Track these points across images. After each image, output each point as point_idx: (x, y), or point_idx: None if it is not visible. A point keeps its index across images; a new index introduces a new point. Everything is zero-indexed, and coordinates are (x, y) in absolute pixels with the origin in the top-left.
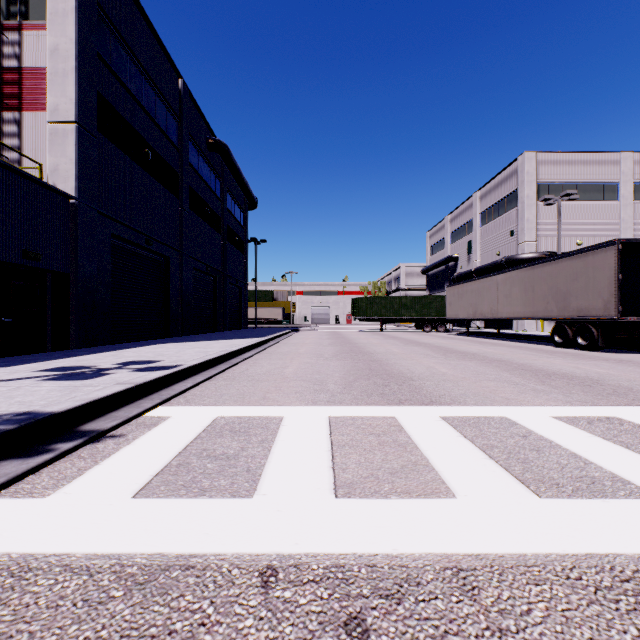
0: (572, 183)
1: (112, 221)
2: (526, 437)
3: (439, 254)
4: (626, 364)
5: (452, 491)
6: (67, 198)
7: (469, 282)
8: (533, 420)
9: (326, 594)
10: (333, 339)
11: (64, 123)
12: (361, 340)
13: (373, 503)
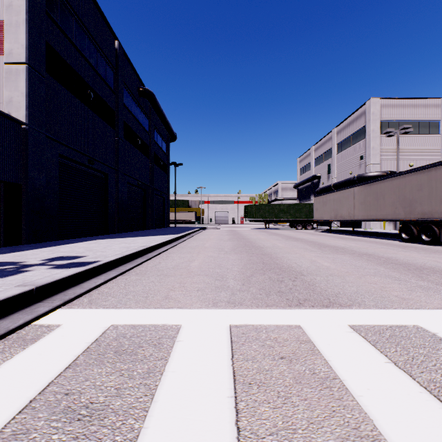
0: (406, 121)
1: (59, 144)
2: None
3: (306, 174)
4: None
5: None
6: (19, 124)
7: (331, 193)
8: None
9: None
10: (231, 235)
11: (17, 64)
12: (252, 236)
13: None
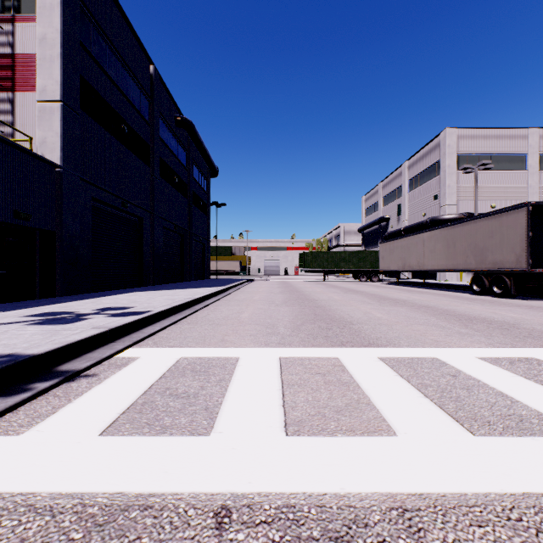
0: (487, 154)
1: (93, 186)
2: (456, 376)
3: (373, 215)
4: (536, 310)
5: (393, 429)
6: (53, 166)
7: (399, 239)
8: (461, 361)
9: (278, 536)
10: (283, 288)
11: (51, 102)
12: (307, 289)
13: (321, 441)
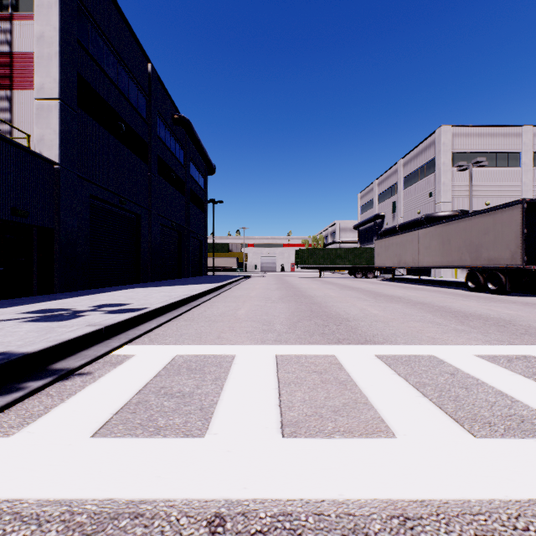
0: (481, 152)
1: (90, 184)
2: (454, 375)
3: (368, 212)
4: (532, 306)
5: (392, 430)
6: (51, 164)
7: (394, 236)
8: (458, 358)
9: None
10: (279, 284)
11: (49, 99)
12: (303, 285)
13: (318, 443)
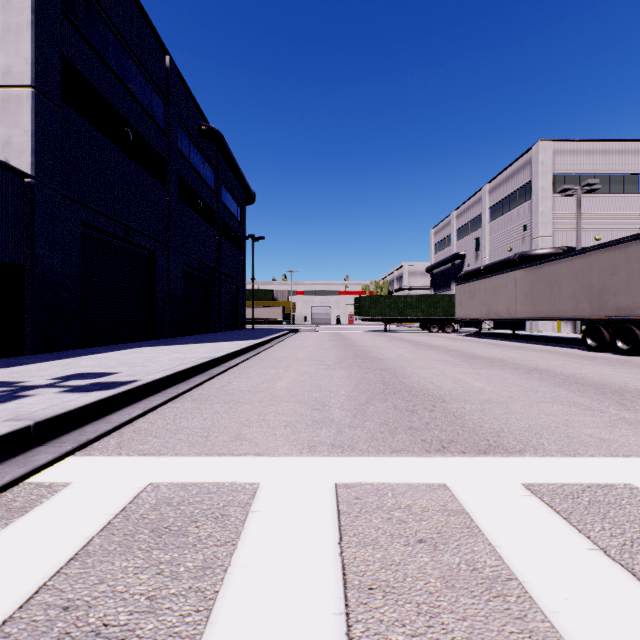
0: (590, 174)
1: (82, 207)
2: None
3: (444, 252)
4: None
5: None
6: (21, 176)
7: (482, 279)
8: None
9: None
10: (335, 341)
11: (18, 88)
12: (366, 342)
13: None
